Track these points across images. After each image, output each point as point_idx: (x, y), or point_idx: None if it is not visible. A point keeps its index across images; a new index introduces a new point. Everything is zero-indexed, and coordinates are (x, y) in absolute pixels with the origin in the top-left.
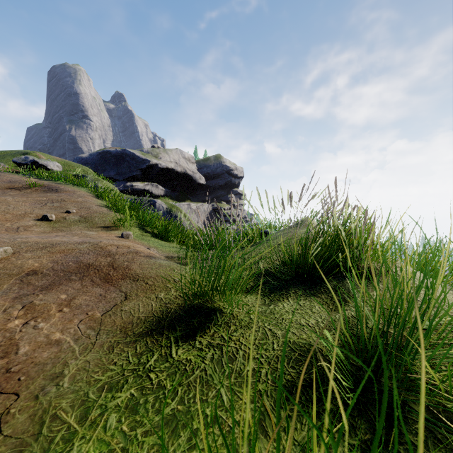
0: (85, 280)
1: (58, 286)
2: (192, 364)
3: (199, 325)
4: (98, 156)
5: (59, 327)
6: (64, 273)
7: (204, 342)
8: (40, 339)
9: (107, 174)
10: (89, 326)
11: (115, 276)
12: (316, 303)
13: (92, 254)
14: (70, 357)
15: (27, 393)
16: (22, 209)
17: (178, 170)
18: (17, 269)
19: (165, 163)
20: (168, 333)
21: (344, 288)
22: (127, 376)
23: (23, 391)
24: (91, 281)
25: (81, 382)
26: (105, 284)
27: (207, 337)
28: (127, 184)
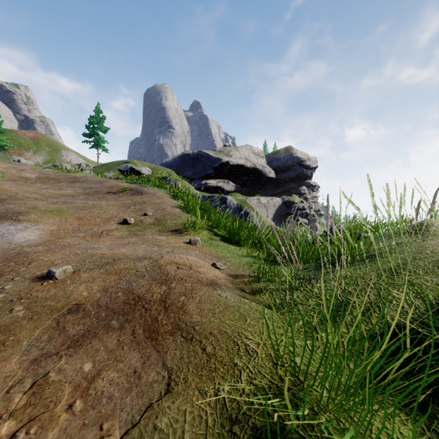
0: (125, 331)
1: (90, 339)
2: None
3: None
4: (179, 159)
5: None
6: (106, 313)
7: None
8: None
9: (186, 174)
10: None
11: (163, 325)
12: None
13: (147, 278)
14: None
15: None
16: (110, 212)
17: (247, 166)
18: (64, 299)
19: (236, 160)
20: None
21: None
22: None
23: None
24: (132, 333)
25: None
26: (147, 342)
27: None
28: (202, 182)
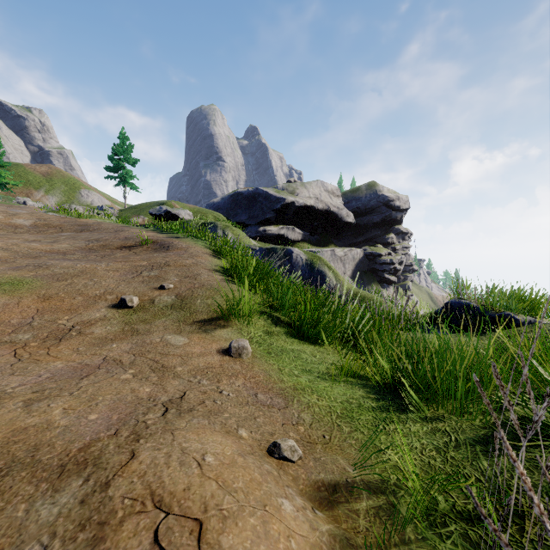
0: None
1: None
2: None
3: None
4: (230, 200)
5: None
6: None
7: None
8: None
9: (239, 219)
10: None
11: None
12: None
13: None
14: None
15: None
16: (104, 284)
17: (318, 208)
18: None
19: (304, 199)
20: None
21: None
22: None
23: None
24: None
25: None
26: None
27: None
28: (260, 229)
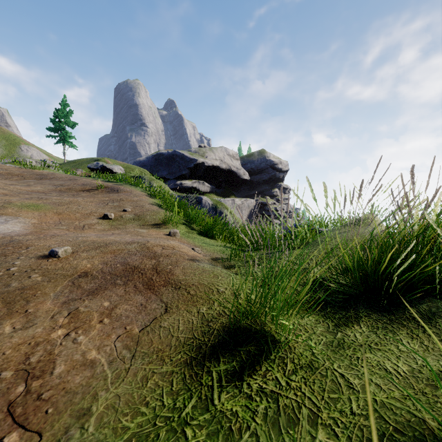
0: (129, 285)
1: (103, 291)
2: (239, 420)
3: (247, 358)
4: (153, 159)
5: (96, 343)
6: (110, 276)
7: (253, 385)
8: (77, 357)
9: (161, 174)
10: (125, 345)
11: (157, 282)
12: (402, 335)
13: (138, 255)
14: (101, 387)
15: (50, 435)
16: (89, 208)
17: (222, 168)
18: (72, 270)
19: (211, 161)
20: (210, 365)
21: (441, 315)
22: (159, 428)
23: (47, 431)
24: (134, 286)
25: (108, 428)
26: (147, 291)
27: (257, 377)
28: (177, 182)
